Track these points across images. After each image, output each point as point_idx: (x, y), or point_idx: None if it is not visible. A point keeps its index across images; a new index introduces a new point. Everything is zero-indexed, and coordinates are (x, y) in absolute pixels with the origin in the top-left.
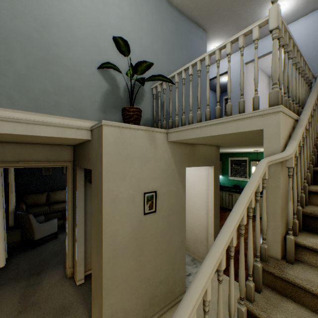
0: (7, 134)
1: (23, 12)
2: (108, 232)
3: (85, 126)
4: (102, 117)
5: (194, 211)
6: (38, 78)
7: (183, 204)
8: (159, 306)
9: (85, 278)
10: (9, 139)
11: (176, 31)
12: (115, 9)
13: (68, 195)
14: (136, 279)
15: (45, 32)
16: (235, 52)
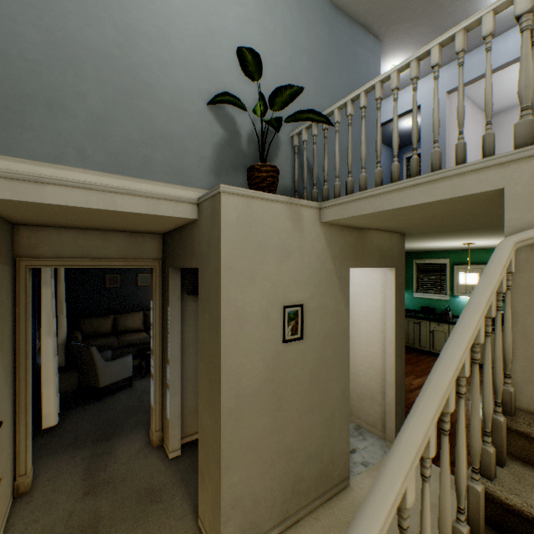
0: (75, 208)
1: (99, 16)
2: (229, 367)
3: (189, 198)
4: (214, 183)
5: (358, 345)
6: (120, 121)
7: (345, 329)
8: (307, 496)
9: (182, 448)
10: (72, 221)
11: (330, 40)
12: (234, 6)
13: (154, 314)
14: (272, 448)
15: (130, 47)
16: (429, 74)
